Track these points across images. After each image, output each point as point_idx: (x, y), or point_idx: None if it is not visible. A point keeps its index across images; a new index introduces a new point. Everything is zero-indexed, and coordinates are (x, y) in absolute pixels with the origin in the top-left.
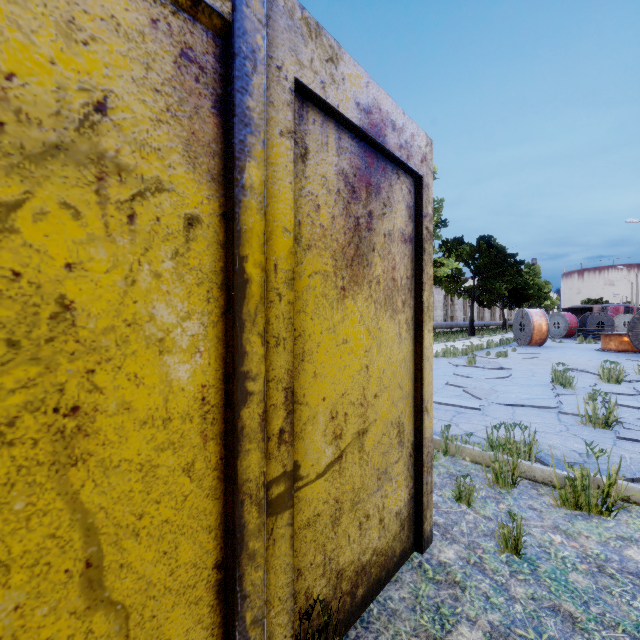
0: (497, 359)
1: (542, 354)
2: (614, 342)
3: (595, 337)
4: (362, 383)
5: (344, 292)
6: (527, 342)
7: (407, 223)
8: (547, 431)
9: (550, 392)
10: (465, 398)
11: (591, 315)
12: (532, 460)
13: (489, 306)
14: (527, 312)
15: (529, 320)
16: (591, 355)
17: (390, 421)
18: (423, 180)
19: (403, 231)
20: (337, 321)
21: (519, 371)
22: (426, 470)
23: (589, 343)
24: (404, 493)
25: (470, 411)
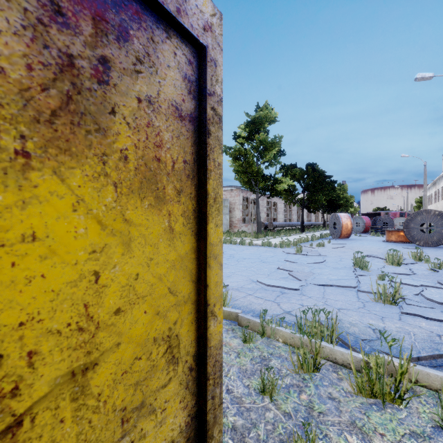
0: (317, 248)
1: (348, 244)
2: (394, 236)
3: (382, 232)
4: (83, 298)
5: (27, 160)
6: (338, 236)
7: (185, 98)
8: (348, 308)
9: (352, 274)
10: (289, 280)
11: (379, 218)
12: (333, 343)
13: (314, 212)
14: (338, 215)
15: (339, 221)
16: (380, 245)
17: (151, 338)
18: (207, 52)
19: (178, 105)
20: (3, 205)
21: (331, 257)
22: (212, 382)
23: (378, 236)
24: (180, 418)
25: (291, 291)
